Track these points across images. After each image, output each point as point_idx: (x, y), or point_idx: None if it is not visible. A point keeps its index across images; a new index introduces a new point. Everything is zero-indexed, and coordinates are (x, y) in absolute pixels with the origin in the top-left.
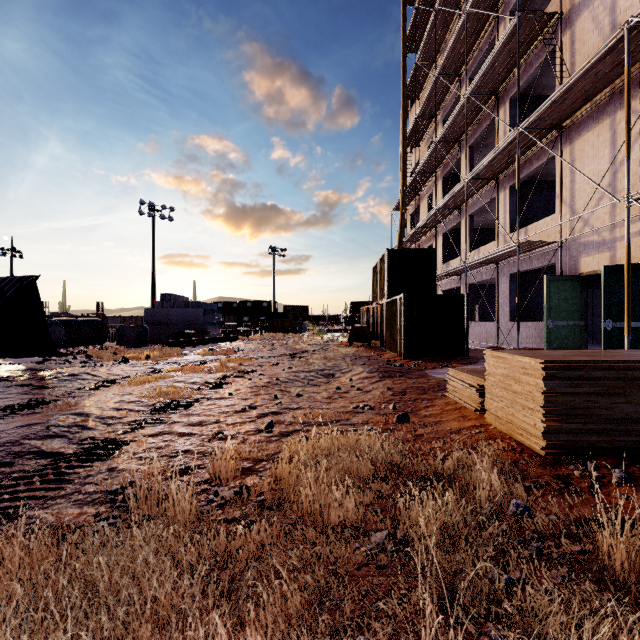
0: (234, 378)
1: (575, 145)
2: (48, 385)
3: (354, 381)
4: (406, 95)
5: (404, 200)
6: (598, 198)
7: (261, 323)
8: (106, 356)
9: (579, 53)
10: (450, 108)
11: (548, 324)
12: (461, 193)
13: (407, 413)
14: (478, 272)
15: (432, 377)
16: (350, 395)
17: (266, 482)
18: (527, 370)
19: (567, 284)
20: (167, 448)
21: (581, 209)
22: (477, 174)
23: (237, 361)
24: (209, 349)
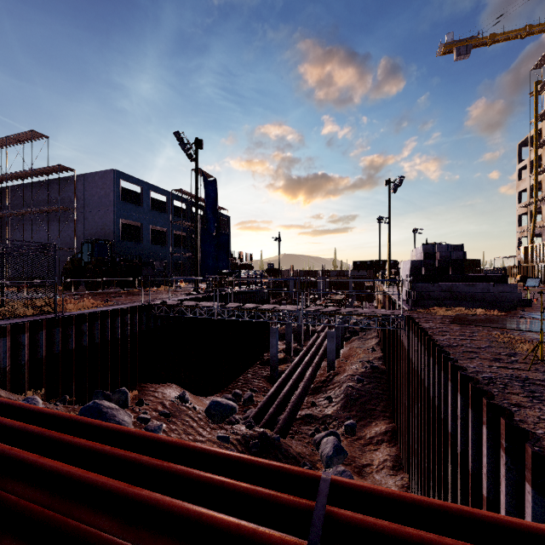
0: None
1: None
2: None
3: None
4: (537, 152)
5: (536, 209)
6: None
7: None
8: None
9: None
10: None
11: None
12: None
13: None
14: None
15: None
16: None
17: None
18: None
19: None
20: None
21: None
22: None
23: None
24: None
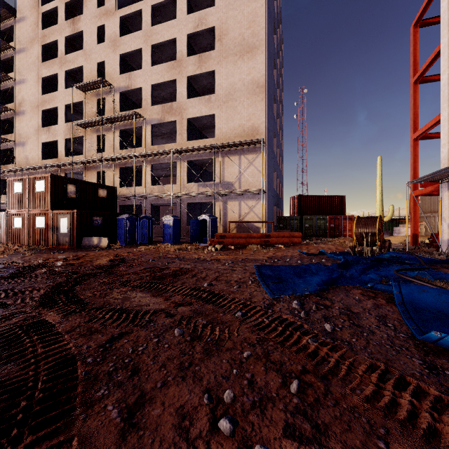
0: None
1: None
2: None
3: None
4: None
5: None
6: None
7: None
8: None
9: (20, 155)
10: None
11: None
12: None
13: None
14: None
15: None
16: None
17: None
18: None
19: None
20: None
21: None
22: None
23: None
24: None
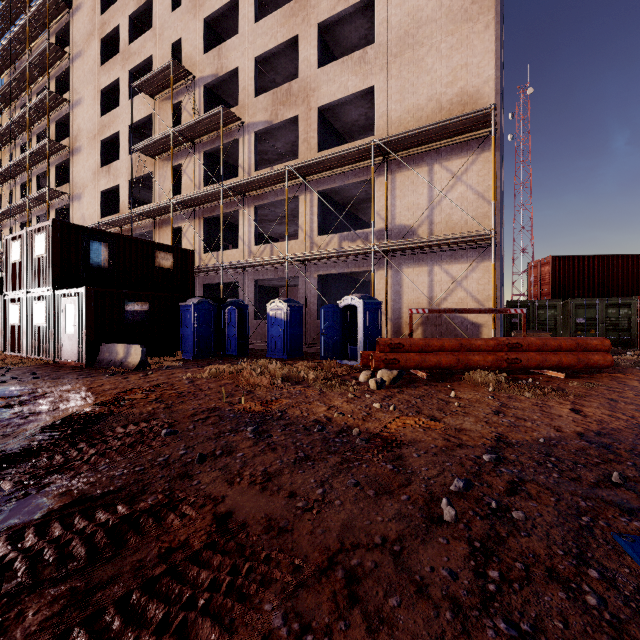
0: None
1: None
2: None
3: None
4: None
5: None
6: None
7: None
8: None
9: (76, 215)
10: (26, 181)
11: None
12: None
13: None
14: None
15: None
16: None
17: None
18: None
19: None
20: None
21: None
22: None
23: None
24: None
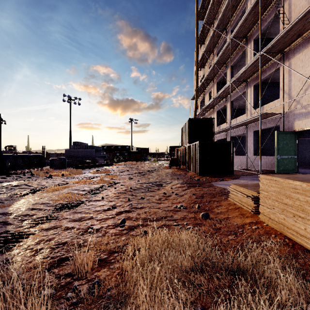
0: (107, 187)
1: (291, 61)
2: (0, 192)
3: (173, 189)
4: (198, 41)
5: (197, 94)
6: (305, 89)
7: (125, 156)
8: (41, 174)
9: (294, 11)
10: (221, 47)
11: (277, 157)
12: (227, 89)
13: (208, 212)
14: (236, 130)
15: (216, 186)
16: (171, 198)
17: (115, 275)
18: (298, 190)
19: (287, 136)
20: (53, 240)
21: (295, 95)
22: (236, 79)
23: (110, 177)
24: (97, 170)
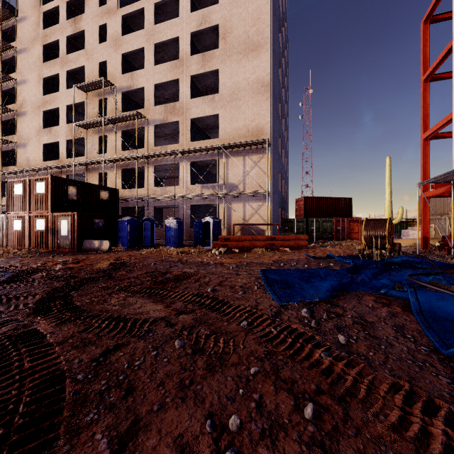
0: None
1: None
2: None
3: None
4: None
5: None
6: None
7: None
8: None
9: (21, 157)
10: None
11: None
12: None
13: None
14: None
15: None
16: None
17: None
18: None
19: None
20: None
21: None
22: None
23: None
24: None
